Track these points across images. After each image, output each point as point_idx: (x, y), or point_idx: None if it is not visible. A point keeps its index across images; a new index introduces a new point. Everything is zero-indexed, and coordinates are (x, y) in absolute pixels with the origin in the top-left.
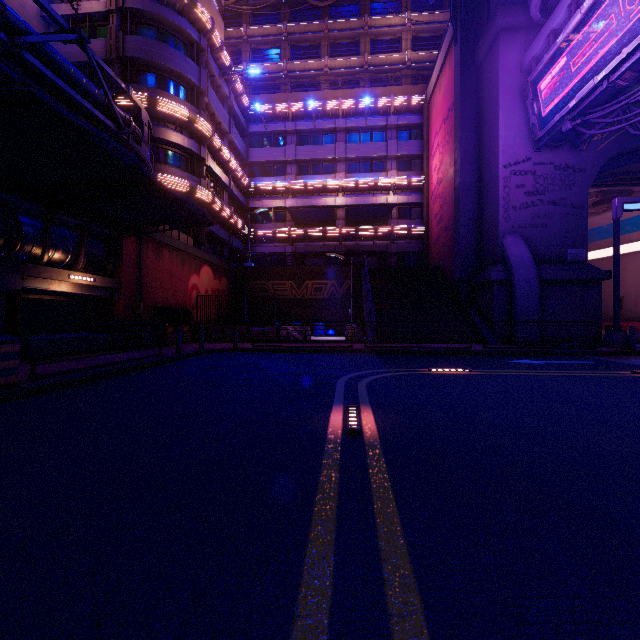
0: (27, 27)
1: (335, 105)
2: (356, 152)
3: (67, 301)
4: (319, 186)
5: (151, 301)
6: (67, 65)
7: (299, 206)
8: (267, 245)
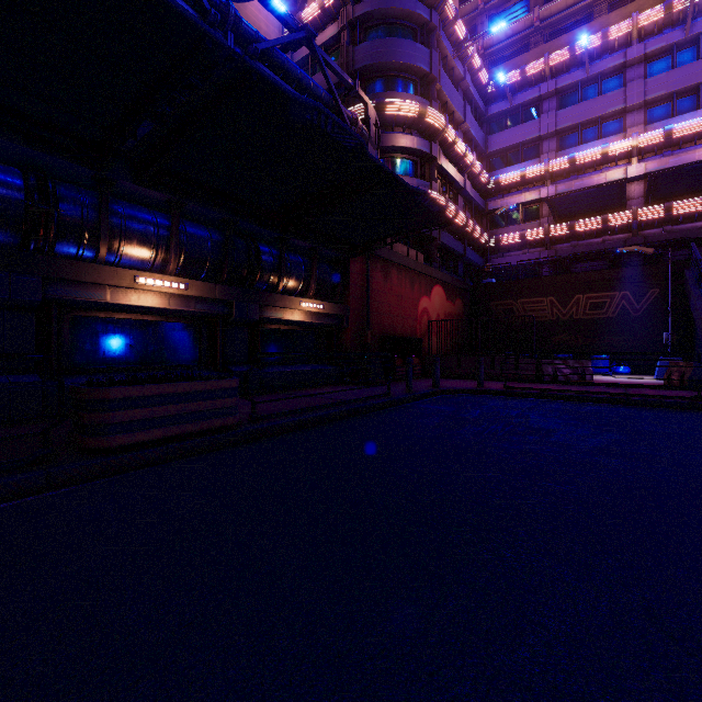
0: (259, 36)
1: (624, 28)
2: (666, 86)
3: (300, 331)
4: (595, 157)
5: (378, 329)
6: (295, 69)
7: (561, 193)
8: (512, 254)
